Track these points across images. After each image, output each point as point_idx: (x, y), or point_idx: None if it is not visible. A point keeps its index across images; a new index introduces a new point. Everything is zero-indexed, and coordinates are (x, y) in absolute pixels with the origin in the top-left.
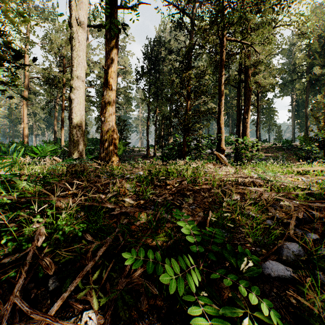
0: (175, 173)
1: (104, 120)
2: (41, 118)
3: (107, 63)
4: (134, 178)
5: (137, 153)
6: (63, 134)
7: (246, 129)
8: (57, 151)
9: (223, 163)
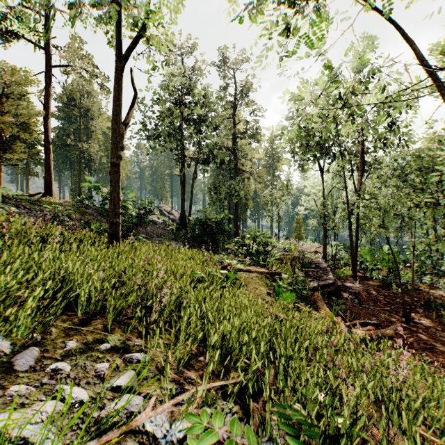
0: None
1: None
2: None
3: None
4: None
5: None
6: None
7: None
8: None
9: None
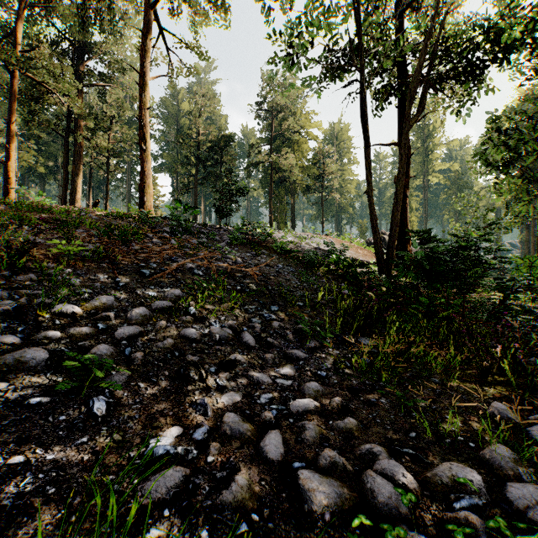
0: None
1: None
2: None
3: None
4: None
5: None
6: None
7: (75, 194)
8: None
9: None
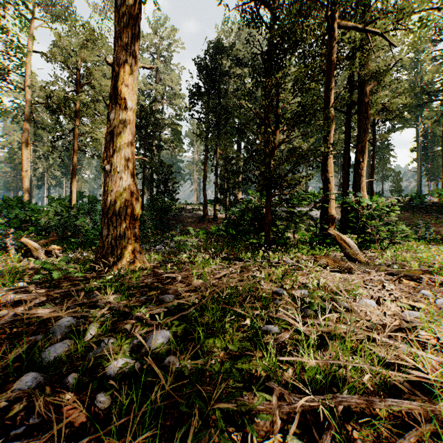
0: (276, 363)
1: (110, 169)
2: (56, 163)
3: (117, 56)
4: (123, 409)
5: (189, 213)
6: (74, 188)
7: (360, 179)
8: (62, 215)
9: (351, 256)
